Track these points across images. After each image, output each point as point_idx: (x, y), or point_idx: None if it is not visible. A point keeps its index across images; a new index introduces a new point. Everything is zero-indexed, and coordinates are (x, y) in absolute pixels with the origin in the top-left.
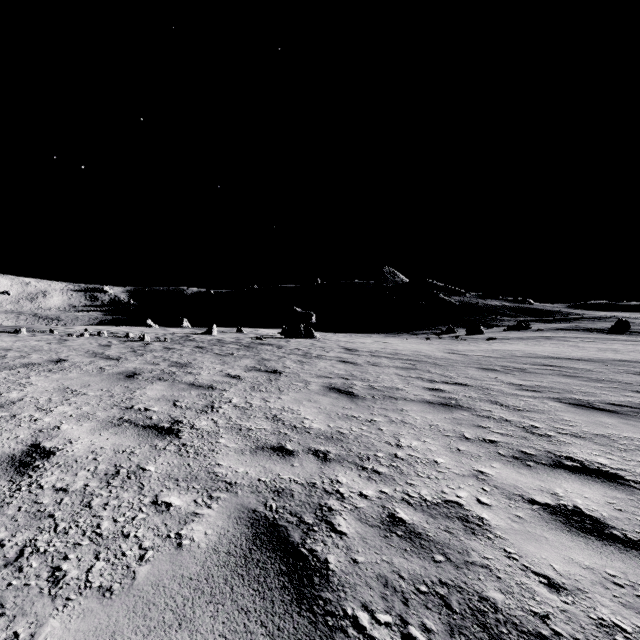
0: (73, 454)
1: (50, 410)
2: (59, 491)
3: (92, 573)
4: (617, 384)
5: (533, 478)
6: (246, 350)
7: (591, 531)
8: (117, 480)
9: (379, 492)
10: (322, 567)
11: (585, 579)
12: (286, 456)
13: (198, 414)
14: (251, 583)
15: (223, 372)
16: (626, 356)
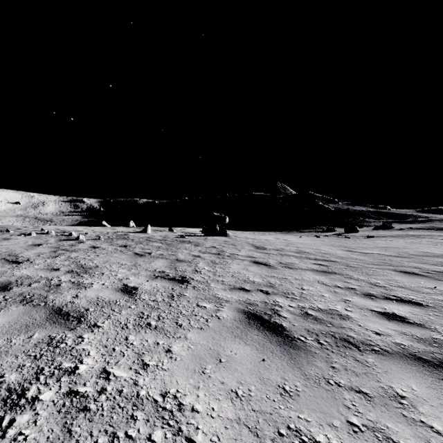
0: None
1: None
2: None
3: None
4: None
5: None
6: (166, 248)
7: None
8: None
9: None
10: None
11: None
12: None
13: None
14: None
15: (121, 282)
16: None
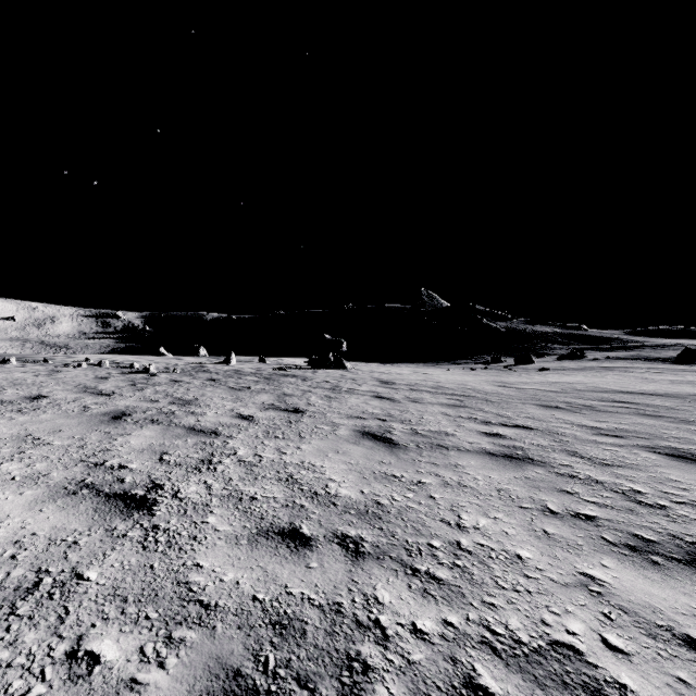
0: None
1: None
2: None
3: None
4: None
5: (673, 589)
6: (266, 383)
7: None
8: (29, 601)
9: (443, 624)
10: None
11: None
12: (300, 548)
13: (188, 474)
14: None
15: (233, 411)
16: None
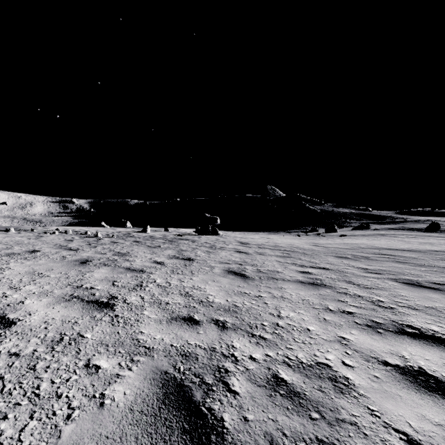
0: (30, 324)
1: (19, 288)
2: (12, 355)
3: (24, 432)
4: (436, 268)
5: (384, 343)
6: (169, 243)
7: (435, 390)
8: (60, 346)
9: (265, 355)
10: (218, 425)
11: (437, 435)
12: (194, 325)
13: (130, 291)
14: (158, 441)
15: (152, 259)
16: (440, 248)
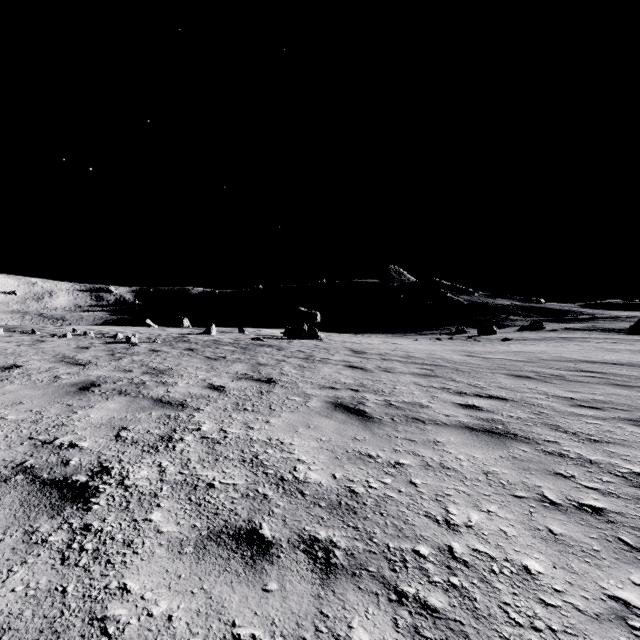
0: None
1: None
2: None
3: None
4: None
5: None
6: (242, 353)
7: None
8: None
9: None
10: None
11: None
12: (257, 559)
13: (143, 454)
14: None
15: (205, 381)
16: None
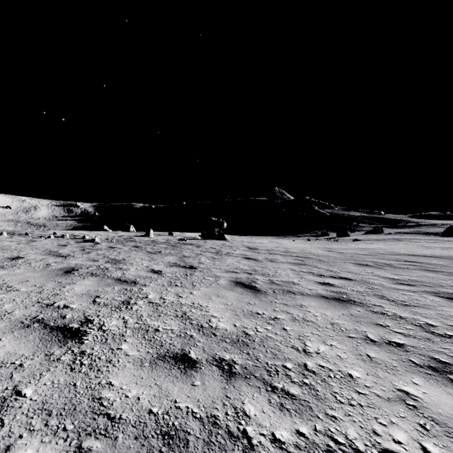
0: None
1: None
2: None
3: None
4: None
5: None
6: (172, 249)
7: None
8: None
9: (296, 434)
10: None
11: None
12: (188, 369)
13: (112, 312)
14: None
15: (148, 268)
16: None
